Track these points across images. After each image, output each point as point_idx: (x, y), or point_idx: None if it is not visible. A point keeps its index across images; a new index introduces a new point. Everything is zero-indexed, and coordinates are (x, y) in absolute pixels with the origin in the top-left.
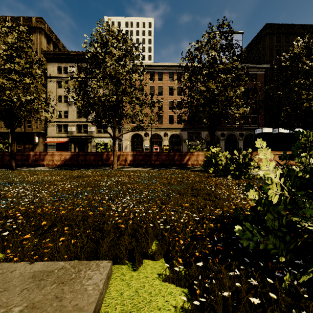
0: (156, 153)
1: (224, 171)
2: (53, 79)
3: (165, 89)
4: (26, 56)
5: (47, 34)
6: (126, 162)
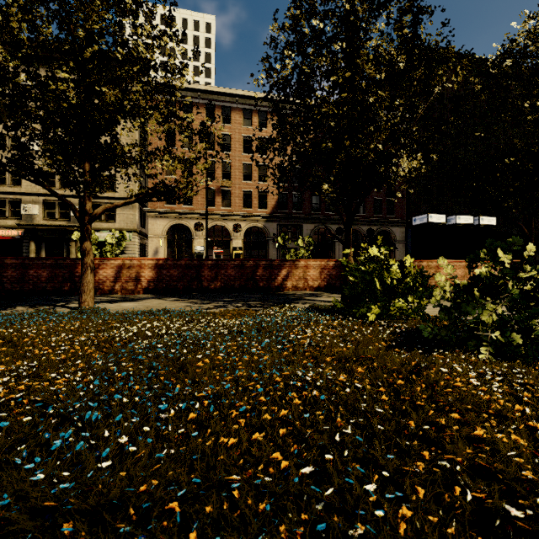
0: (213, 263)
1: (451, 327)
2: None
3: (235, 140)
4: None
5: None
6: (138, 283)
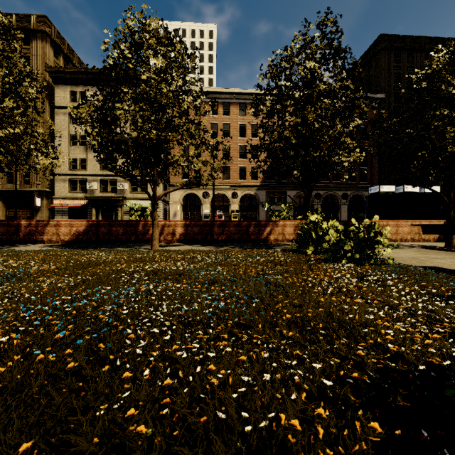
0: (220, 223)
1: (334, 252)
2: (64, 111)
3: (233, 127)
4: (7, 64)
5: (55, 42)
6: (174, 236)
